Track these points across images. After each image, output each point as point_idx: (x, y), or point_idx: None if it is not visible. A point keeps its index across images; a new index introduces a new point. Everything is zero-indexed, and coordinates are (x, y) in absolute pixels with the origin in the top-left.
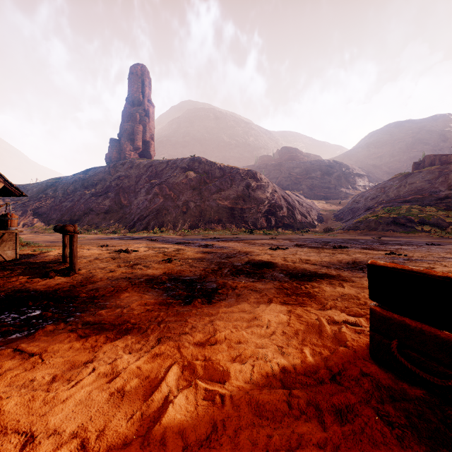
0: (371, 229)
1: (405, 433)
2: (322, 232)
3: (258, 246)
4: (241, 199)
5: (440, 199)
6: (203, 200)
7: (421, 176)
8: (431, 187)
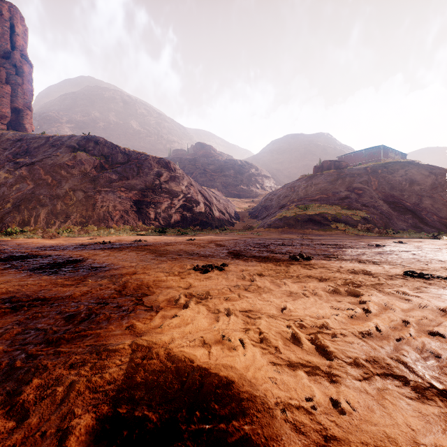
0: (291, 226)
1: None
2: (242, 230)
3: (172, 262)
4: (151, 191)
5: (342, 199)
6: (97, 189)
7: (324, 178)
8: (333, 188)
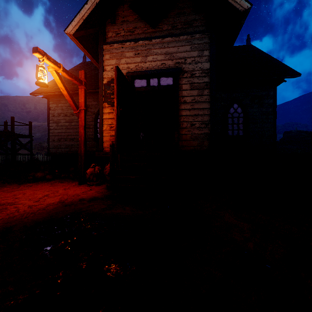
0: None
1: None
2: None
3: None
4: None
5: None
6: None
7: None
8: None
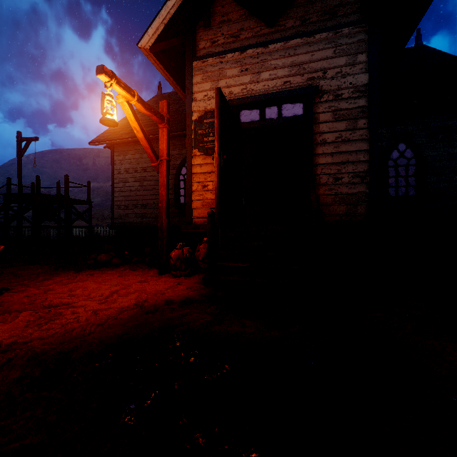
0: None
1: (5, 306)
2: None
3: None
4: None
5: None
6: None
7: None
8: None
